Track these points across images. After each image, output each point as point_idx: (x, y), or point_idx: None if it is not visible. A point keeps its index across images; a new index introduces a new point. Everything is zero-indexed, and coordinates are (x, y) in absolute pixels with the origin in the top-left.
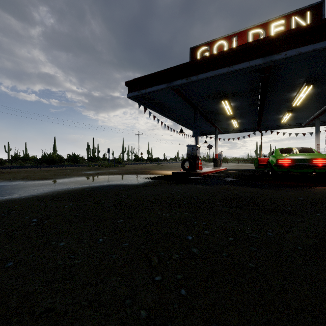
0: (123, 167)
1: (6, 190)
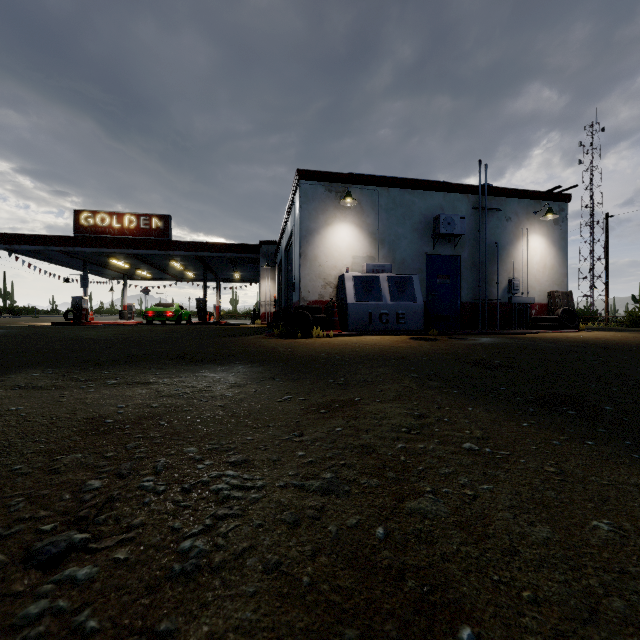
0: None
1: None
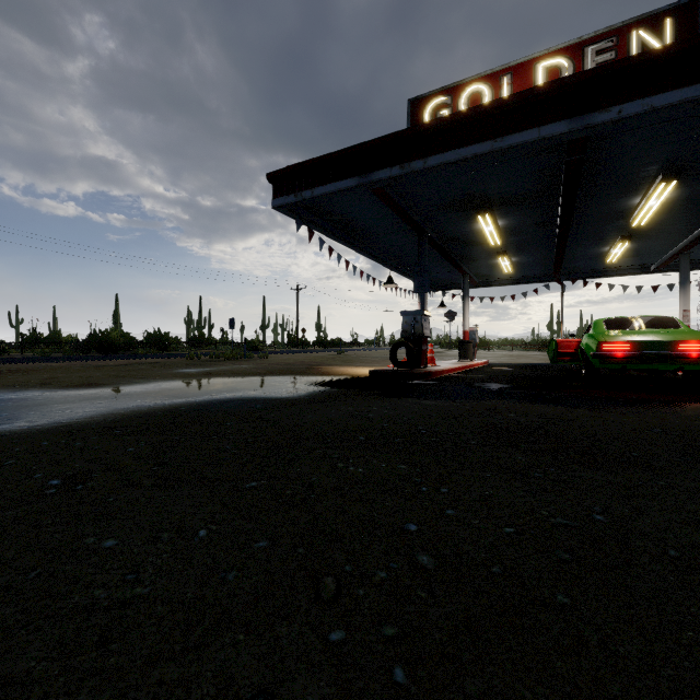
0: (263, 359)
1: (2, 410)
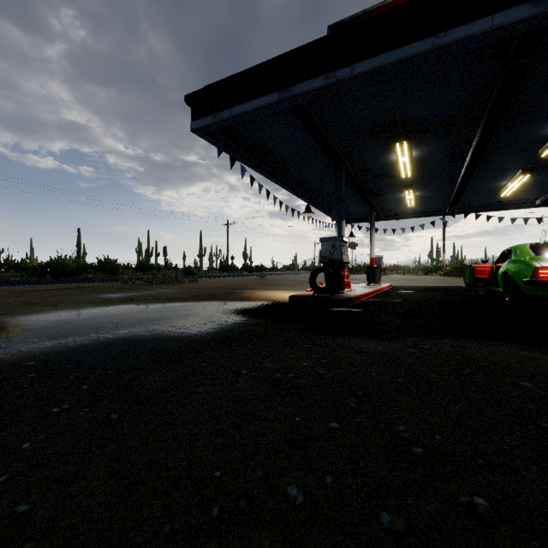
0: (192, 283)
1: None
